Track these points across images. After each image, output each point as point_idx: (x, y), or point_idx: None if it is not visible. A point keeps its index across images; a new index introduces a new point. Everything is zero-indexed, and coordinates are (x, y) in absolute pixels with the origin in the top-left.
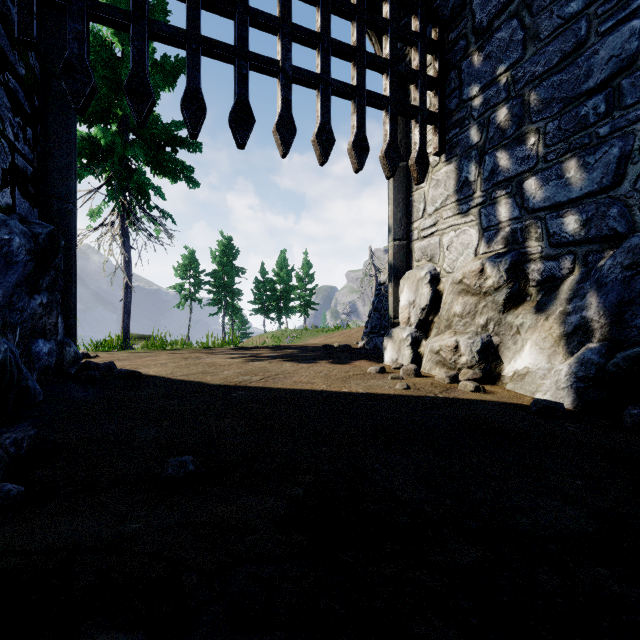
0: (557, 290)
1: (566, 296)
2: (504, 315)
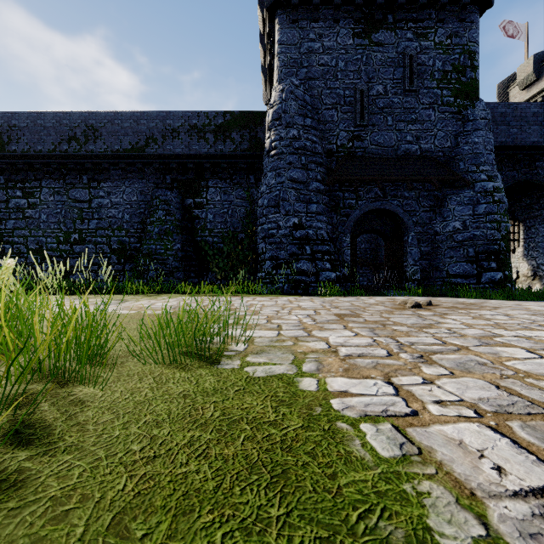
0: (541, 278)
1: (542, 279)
2: (532, 281)
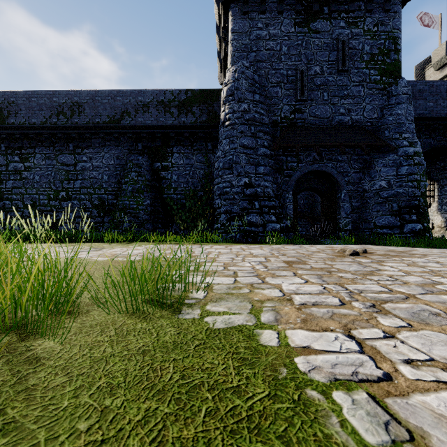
0: None
1: None
2: (445, 231)
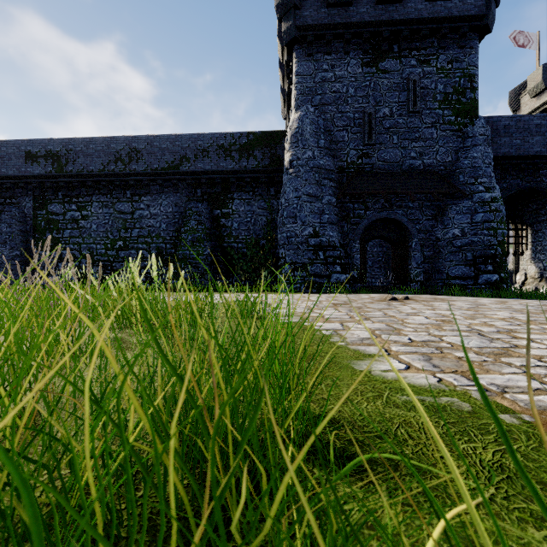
0: None
1: None
2: (539, 283)
